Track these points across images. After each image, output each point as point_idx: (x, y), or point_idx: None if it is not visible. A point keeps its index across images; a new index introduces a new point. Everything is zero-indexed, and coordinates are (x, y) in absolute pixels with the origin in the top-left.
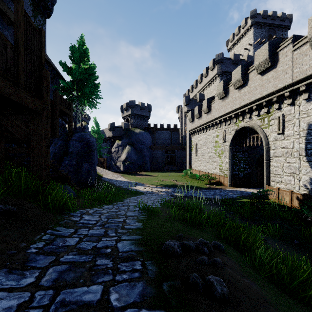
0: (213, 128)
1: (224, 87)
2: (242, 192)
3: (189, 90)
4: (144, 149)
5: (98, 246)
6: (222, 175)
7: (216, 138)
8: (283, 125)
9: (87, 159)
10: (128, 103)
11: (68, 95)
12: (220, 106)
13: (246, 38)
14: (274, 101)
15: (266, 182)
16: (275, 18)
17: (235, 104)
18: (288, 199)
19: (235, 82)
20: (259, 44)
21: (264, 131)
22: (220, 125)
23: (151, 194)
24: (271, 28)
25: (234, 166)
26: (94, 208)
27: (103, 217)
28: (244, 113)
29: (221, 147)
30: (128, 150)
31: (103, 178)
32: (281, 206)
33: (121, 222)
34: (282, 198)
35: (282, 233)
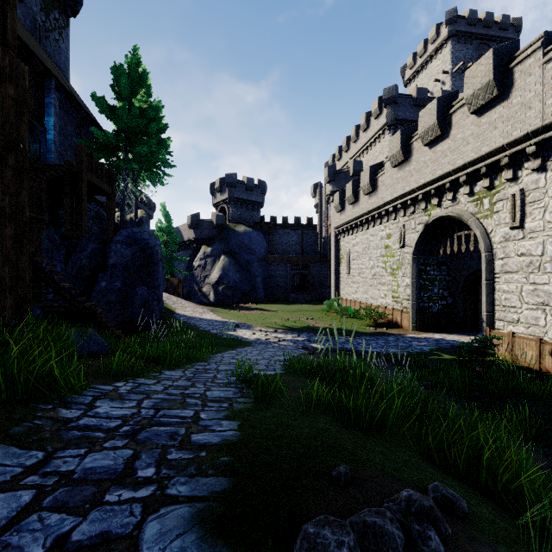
0: (380, 222)
1: (403, 143)
2: (438, 341)
3: (335, 155)
4: (253, 263)
5: (75, 536)
6: (397, 308)
7: (386, 240)
8: (523, 211)
9: (144, 279)
10: (224, 178)
11: (109, 159)
12: (394, 180)
13: (438, 61)
14: (504, 164)
15: (487, 322)
16: (490, 24)
17: (425, 174)
18: (534, 354)
19: (425, 132)
20: (462, 71)
21: (482, 224)
22: (395, 215)
23: (266, 345)
24: (484, 42)
25: (422, 293)
26: (138, 380)
27: (146, 404)
28: (442, 192)
29: (396, 257)
30: (223, 264)
31: (176, 314)
32: (519, 369)
33: (186, 421)
34: (521, 352)
35: (536, 428)
